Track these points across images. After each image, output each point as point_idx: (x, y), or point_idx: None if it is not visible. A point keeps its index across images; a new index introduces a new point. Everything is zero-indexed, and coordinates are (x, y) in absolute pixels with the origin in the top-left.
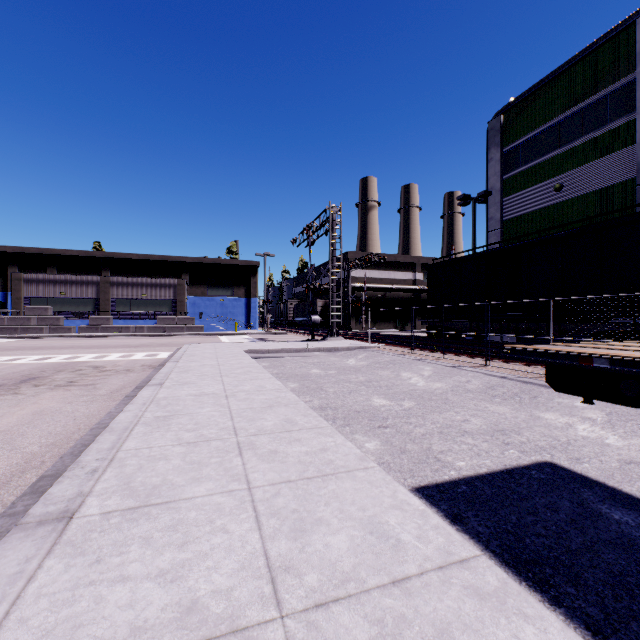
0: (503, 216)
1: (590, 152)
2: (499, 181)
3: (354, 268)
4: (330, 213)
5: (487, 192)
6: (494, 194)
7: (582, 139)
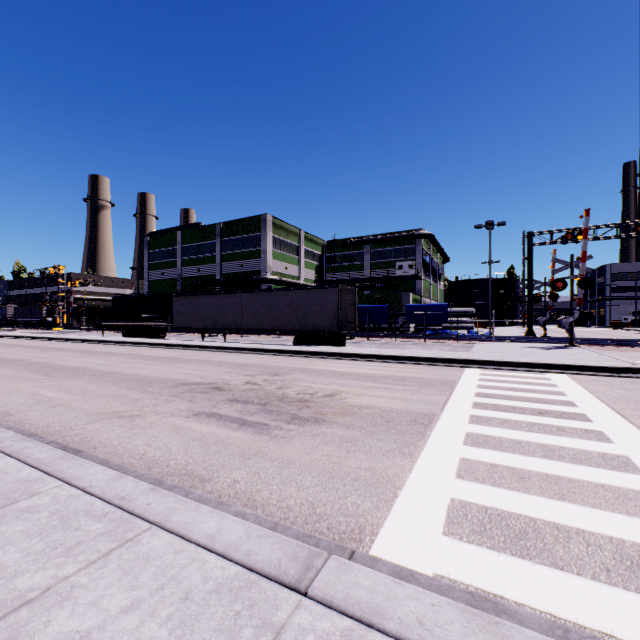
0: (149, 278)
1: (170, 265)
2: (148, 264)
3: (76, 286)
4: (59, 269)
5: (142, 268)
6: (146, 268)
7: (168, 260)
